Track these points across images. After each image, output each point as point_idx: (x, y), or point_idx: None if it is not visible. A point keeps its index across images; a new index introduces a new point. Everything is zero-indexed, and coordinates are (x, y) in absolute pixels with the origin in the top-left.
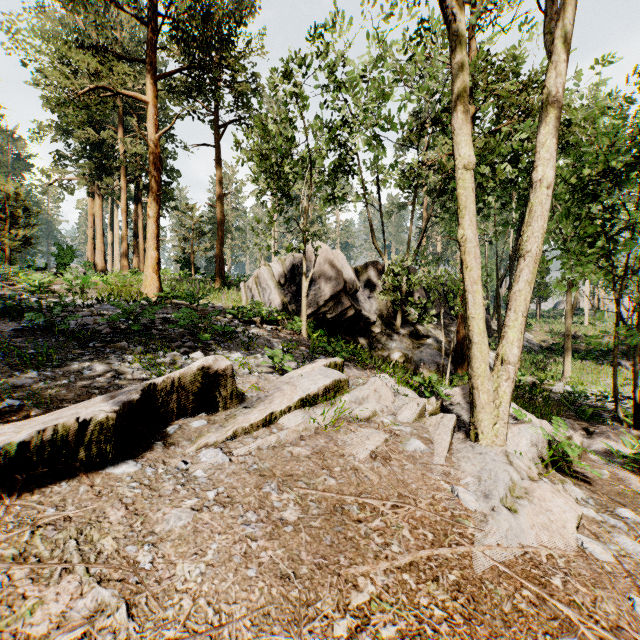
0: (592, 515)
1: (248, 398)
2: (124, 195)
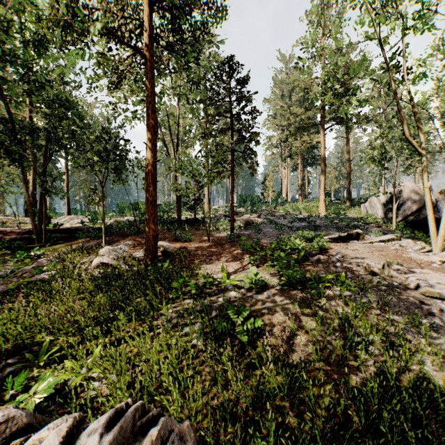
0: None
1: (366, 240)
2: (300, 166)
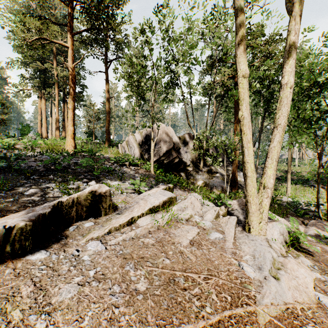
0: (318, 277)
1: (119, 208)
2: (57, 98)
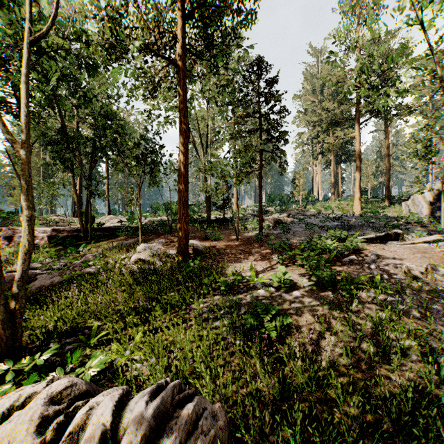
0: None
1: (407, 241)
2: (332, 163)
